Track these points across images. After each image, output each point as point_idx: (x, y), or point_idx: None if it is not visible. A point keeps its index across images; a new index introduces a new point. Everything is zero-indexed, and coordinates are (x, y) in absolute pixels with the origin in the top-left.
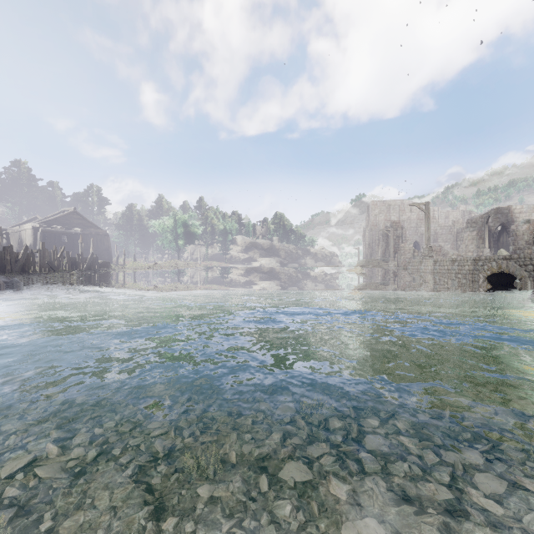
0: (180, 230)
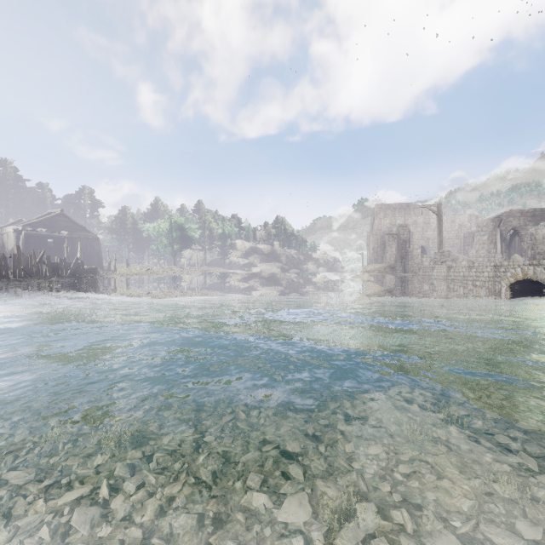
0: (176, 234)
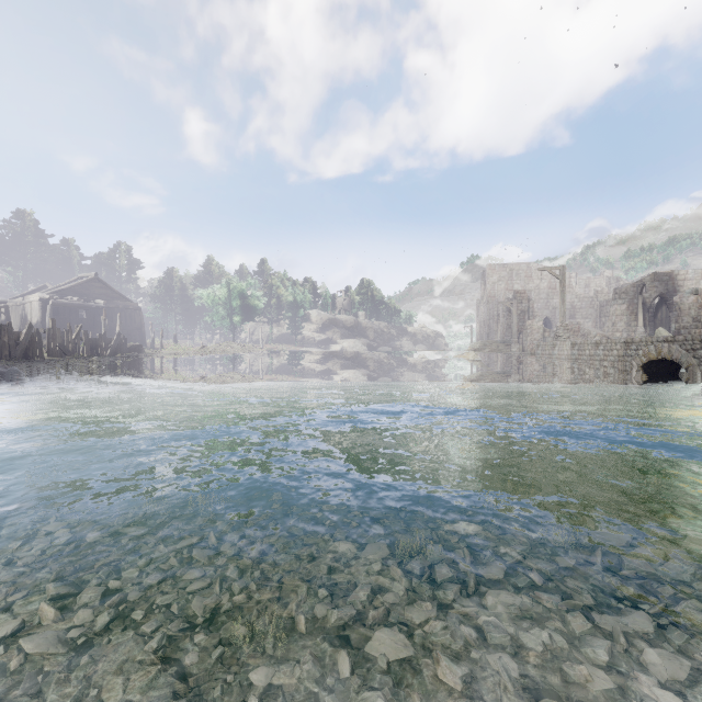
0: (236, 303)
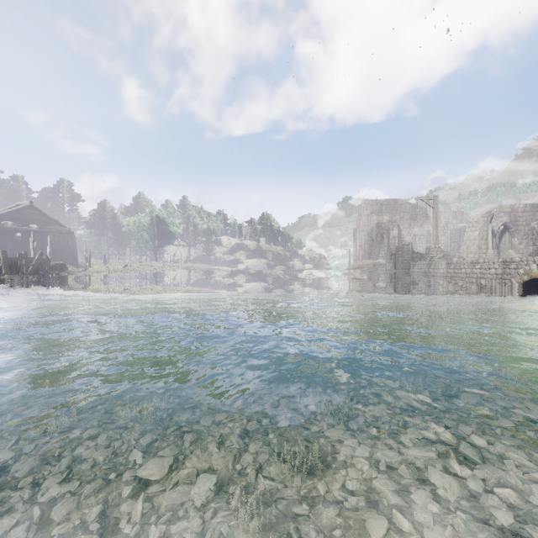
0: (158, 229)
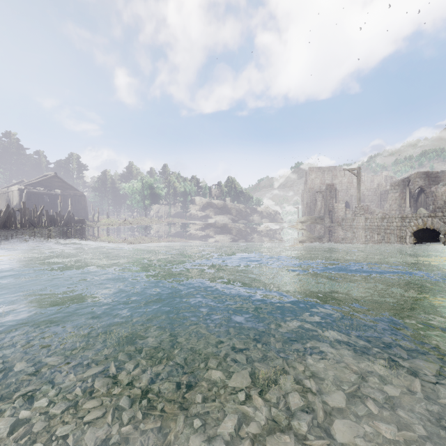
0: (147, 192)
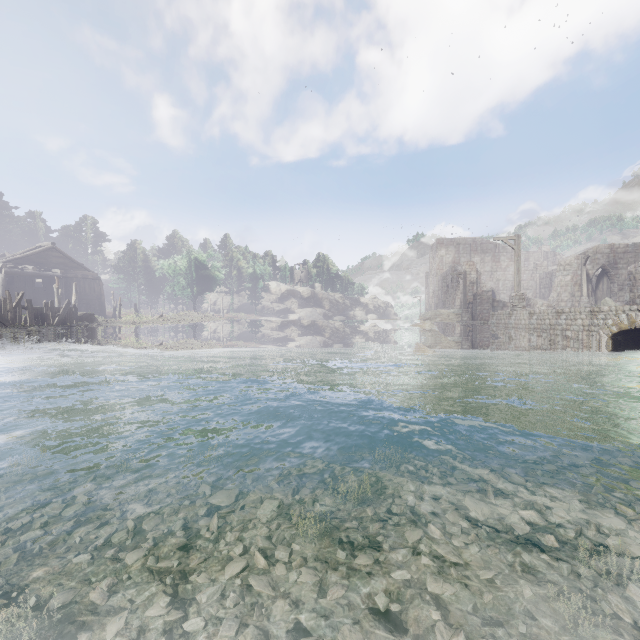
0: (196, 273)
